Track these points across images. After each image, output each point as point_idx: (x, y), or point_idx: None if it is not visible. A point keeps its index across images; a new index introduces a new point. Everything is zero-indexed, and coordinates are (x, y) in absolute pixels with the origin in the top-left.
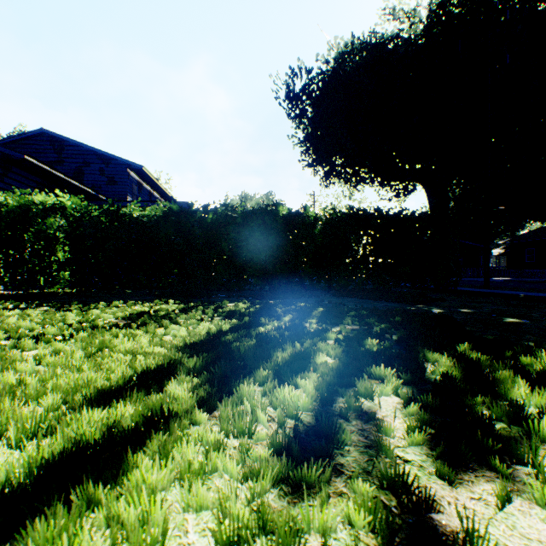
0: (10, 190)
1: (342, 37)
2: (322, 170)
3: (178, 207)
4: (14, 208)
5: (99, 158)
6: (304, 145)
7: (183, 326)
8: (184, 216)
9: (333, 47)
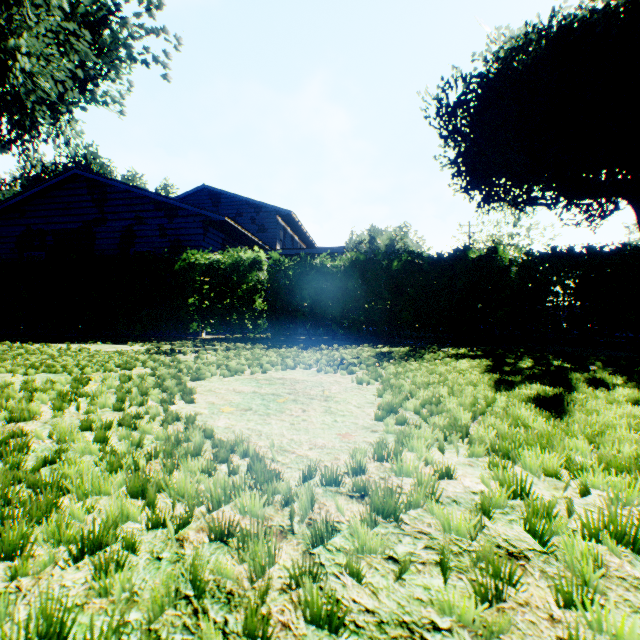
0: (208, 248)
1: (507, 26)
2: (480, 193)
3: (364, 257)
4: (229, 265)
5: (250, 207)
6: (454, 165)
7: (447, 362)
8: (370, 265)
9: (496, 40)
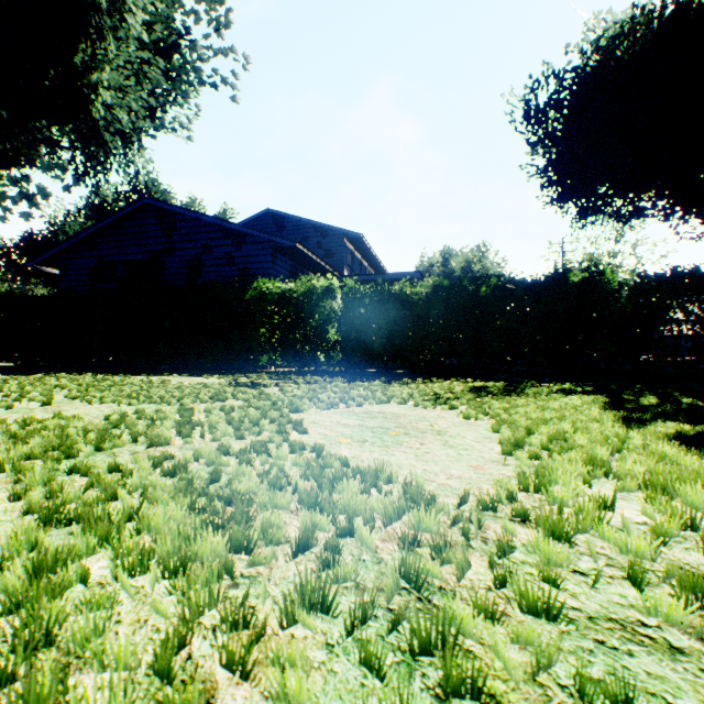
0: (277, 276)
1: (609, 10)
2: (575, 206)
3: (448, 282)
4: (301, 294)
5: (316, 231)
6: (543, 175)
7: (555, 398)
8: (455, 291)
9: (595, 28)
